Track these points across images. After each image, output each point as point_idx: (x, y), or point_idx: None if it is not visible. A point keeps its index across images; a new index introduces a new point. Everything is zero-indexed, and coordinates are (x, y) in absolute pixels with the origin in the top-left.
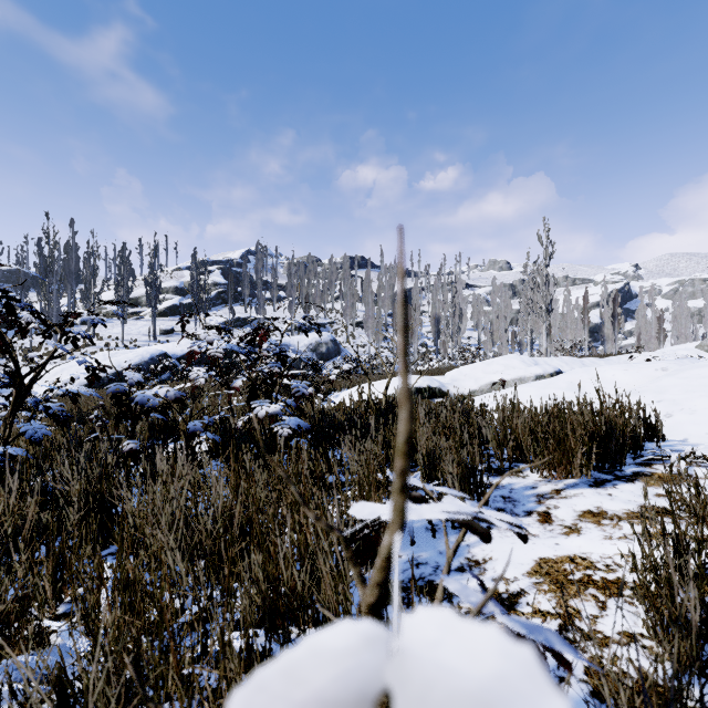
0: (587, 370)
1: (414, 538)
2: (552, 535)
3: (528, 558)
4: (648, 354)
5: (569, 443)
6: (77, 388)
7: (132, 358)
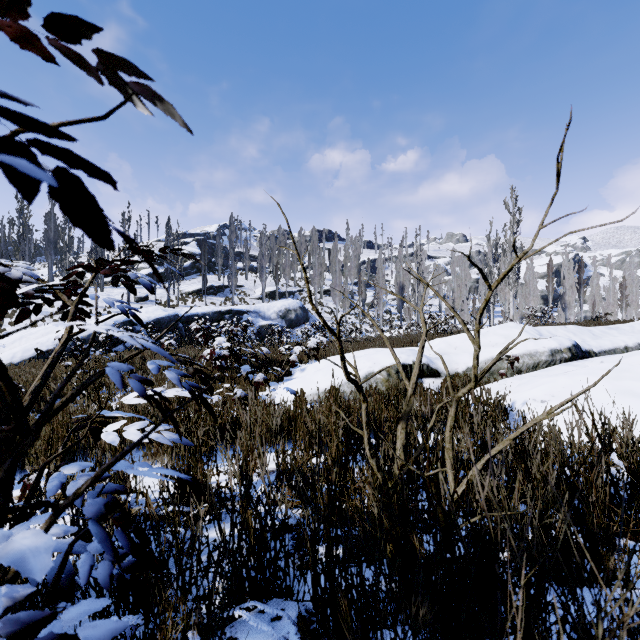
0: None
1: None
2: None
3: None
4: None
5: None
6: None
7: None
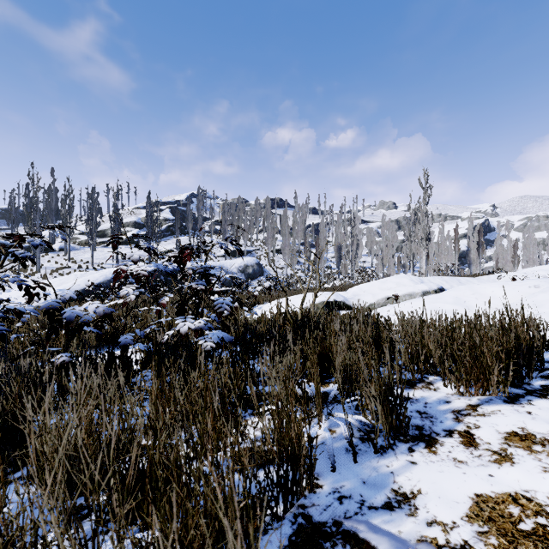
0: (470, 287)
1: (335, 463)
2: (482, 463)
3: (462, 493)
4: (512, 274)
5: (485, 360)
6: (15, 304)
7: (97, 278)
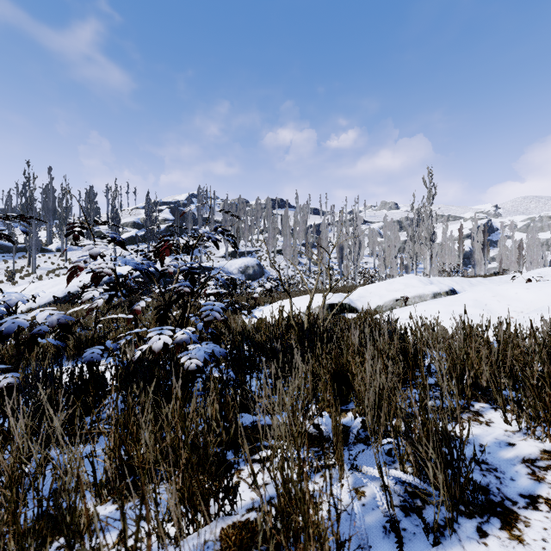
0: (490, 288)
1: None
2: None
3: None
4: (526, 275)
5: None
6: None
7: None
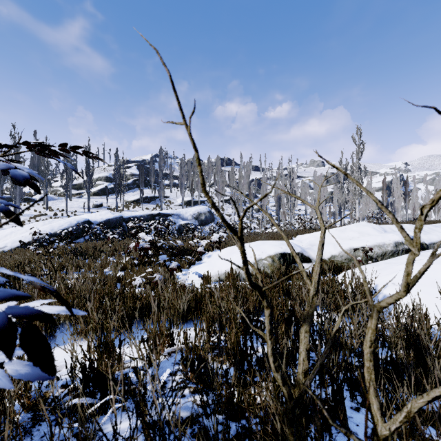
0: None
1: None
2: None
3: None
4: None
5: None
6: None
7: (62, 224)
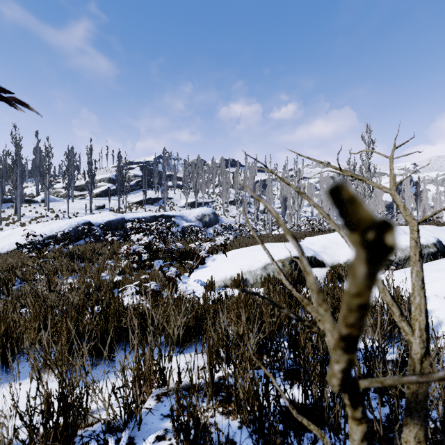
0: None
1: None
2: None
3: None
4: None
5: None
6: None
7: (62, 226)
